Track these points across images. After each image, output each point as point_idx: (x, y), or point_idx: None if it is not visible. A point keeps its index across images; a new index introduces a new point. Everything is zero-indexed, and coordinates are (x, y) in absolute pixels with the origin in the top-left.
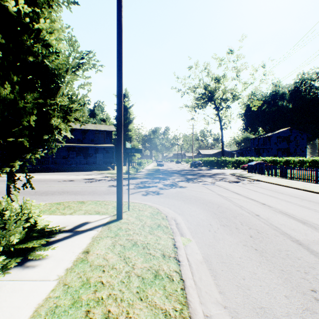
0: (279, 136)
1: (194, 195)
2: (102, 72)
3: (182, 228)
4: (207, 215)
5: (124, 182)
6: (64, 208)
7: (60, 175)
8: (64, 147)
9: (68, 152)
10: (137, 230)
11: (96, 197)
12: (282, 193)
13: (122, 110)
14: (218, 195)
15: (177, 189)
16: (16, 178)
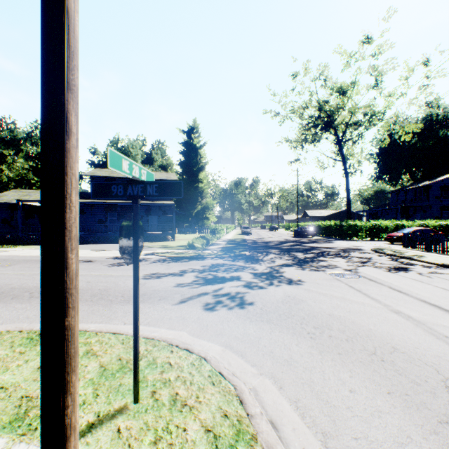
0: (445, 185)
1: (331, 311)
2: None
3: None
4: None
5: (180, 265)
6: None
7: (83, 250)
8: (100, 206)
9: (105, 213)
10: None
11: (97, 310)
12: None
13: None
14: (396, 313)
15: (285, 289)
16: (10, 254)
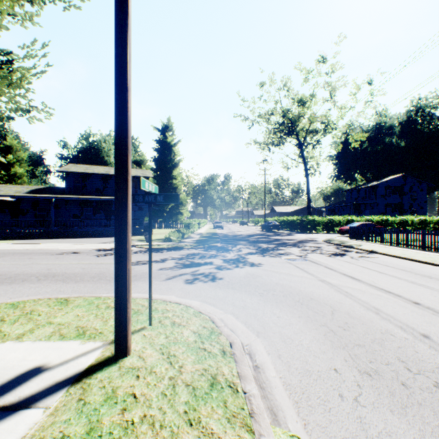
0: (389, 186)
1: (278, 281)
2: (80, 10)
3: (272, 386)
4: (319, 337)
5: (160, 255)
6: (18, 317)
7: (63, 243)
8: (75, 201)
9: (81, 209)
10: (156, 402)
11: (100, 286)
12: (432, 277)
13: (129, 101)
14: (321, 281)
15: (247, 269)
16: None
